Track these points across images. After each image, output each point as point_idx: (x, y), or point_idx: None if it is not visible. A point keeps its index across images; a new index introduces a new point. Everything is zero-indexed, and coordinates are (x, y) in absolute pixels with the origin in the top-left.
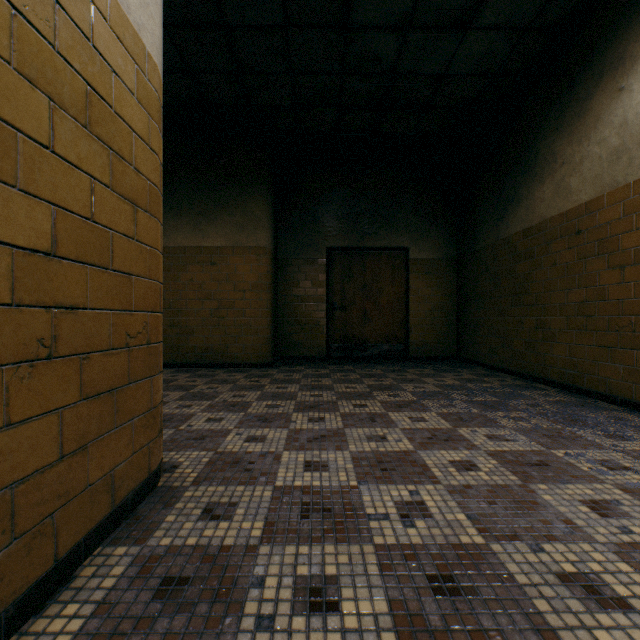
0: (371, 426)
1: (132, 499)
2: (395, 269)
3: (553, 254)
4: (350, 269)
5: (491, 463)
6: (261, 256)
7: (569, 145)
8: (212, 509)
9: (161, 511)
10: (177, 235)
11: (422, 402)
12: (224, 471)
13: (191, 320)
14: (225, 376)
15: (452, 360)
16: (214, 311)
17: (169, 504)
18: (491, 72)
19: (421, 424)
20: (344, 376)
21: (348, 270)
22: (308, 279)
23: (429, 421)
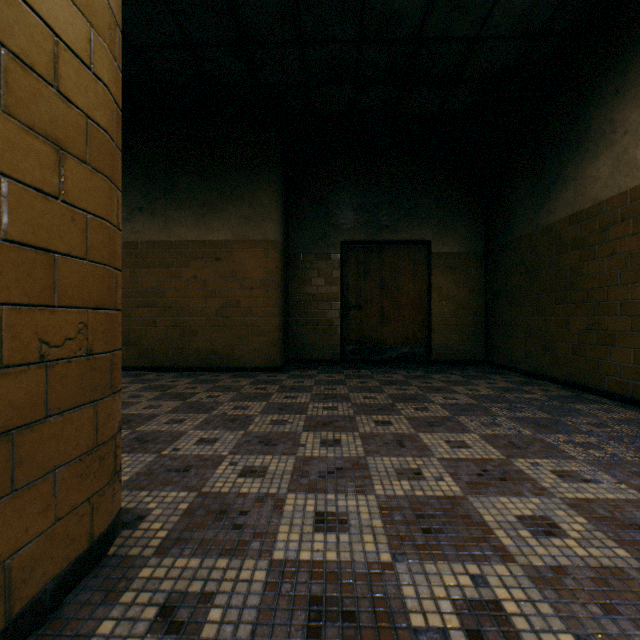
0: (400, 454)
1: (53, 591)
2: (416, 264)
3: (611, 242)
4: (366, 265)
5: (578, 522)
6: (270, 250)
7: (634, 110)
8: (173, 608)
9: (97, 609)
10: (180, 228)
11: (457, 419)
12: (204, 528)
13: (194, 320)
14: (229, 382)
15: (480, 364)
16: (219, 310)
17: (112, 594)
18: (532, 33)
19: (463, 452)
20: (361, 383)
21: (364, 266)
22: (321, 276)
23: (472, 447)
